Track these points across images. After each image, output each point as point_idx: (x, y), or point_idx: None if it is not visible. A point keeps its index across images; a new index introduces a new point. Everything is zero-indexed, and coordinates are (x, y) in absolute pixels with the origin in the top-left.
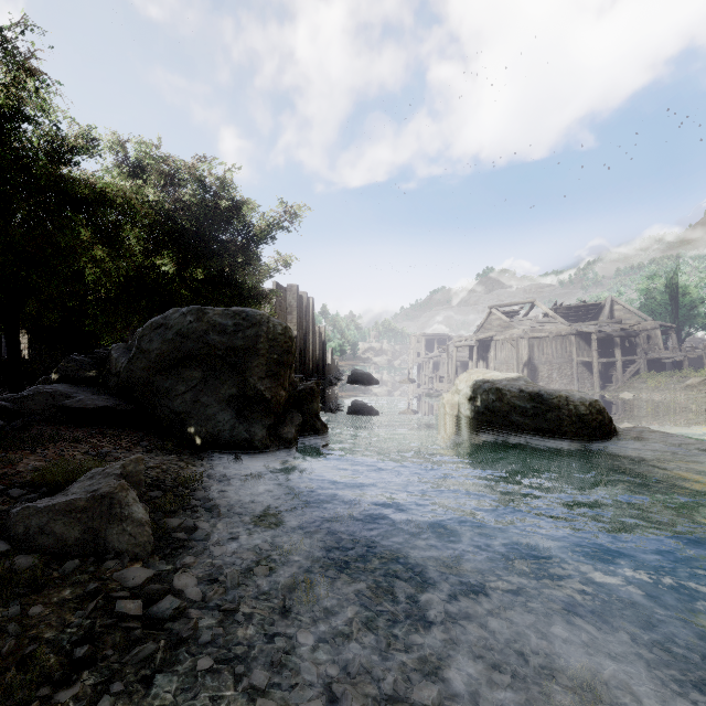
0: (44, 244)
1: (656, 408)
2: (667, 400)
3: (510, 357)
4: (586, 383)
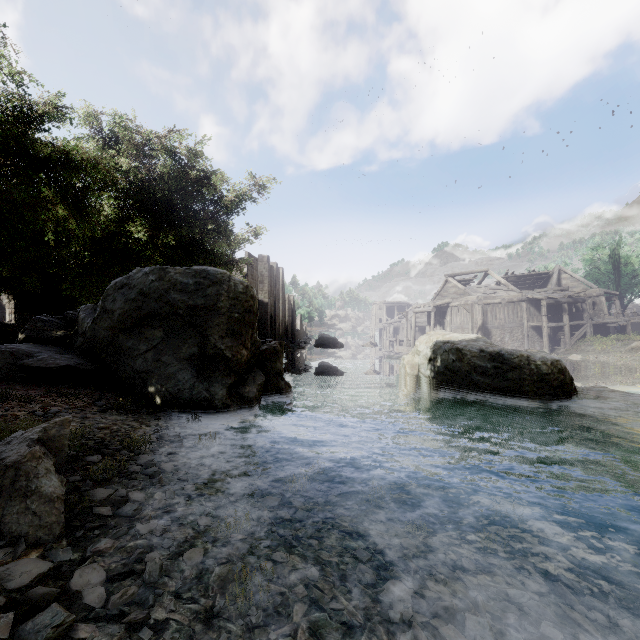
0: (2, 201)
1: (604, 369)
2: (614, 362)
3: (465, 322)
4: (536, 346)
